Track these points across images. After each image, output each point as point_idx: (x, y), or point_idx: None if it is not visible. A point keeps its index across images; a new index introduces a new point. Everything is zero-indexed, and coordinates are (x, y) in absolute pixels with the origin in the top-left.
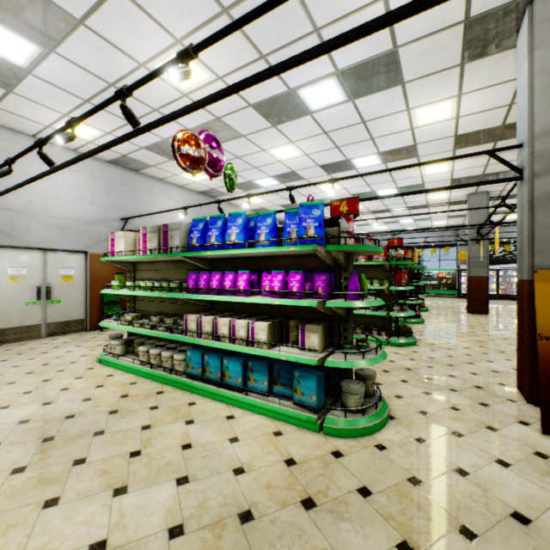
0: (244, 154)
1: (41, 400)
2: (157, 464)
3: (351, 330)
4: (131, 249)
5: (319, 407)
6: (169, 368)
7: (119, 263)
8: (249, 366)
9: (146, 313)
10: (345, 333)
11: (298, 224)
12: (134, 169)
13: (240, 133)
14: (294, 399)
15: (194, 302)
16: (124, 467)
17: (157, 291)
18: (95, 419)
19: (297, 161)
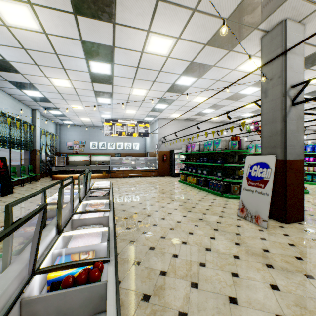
0: None
1: None
2: None
3: None
4: None
5: None
6: None
7: None
8: (313, 176)
9: None
10: None
11: None
12: None
13: None
14: None
15: None
16: None
17: None
18: None
19: None
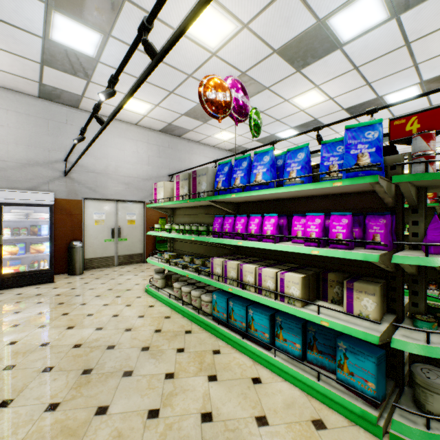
0: (267, 107)
1: (96, 324)
2: (172, 439)
3: (423, 294)
4: (169, 197)
5: (378, 399)
6: (197, 307)
7: (160, 209)
8: (277, 321)
9: (181, 252)
10: (414, 298)
11: (344, 153)
12: (178, 135)
13: (263, 86)
14: (338, 376)
15: (220, 245)
16: (138, 432)
17: (188, 234)
18: (129, 355)
19: (320, 108)
